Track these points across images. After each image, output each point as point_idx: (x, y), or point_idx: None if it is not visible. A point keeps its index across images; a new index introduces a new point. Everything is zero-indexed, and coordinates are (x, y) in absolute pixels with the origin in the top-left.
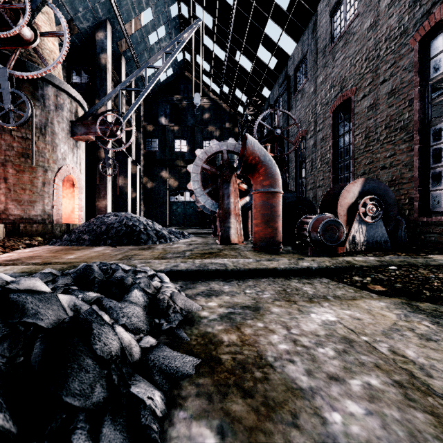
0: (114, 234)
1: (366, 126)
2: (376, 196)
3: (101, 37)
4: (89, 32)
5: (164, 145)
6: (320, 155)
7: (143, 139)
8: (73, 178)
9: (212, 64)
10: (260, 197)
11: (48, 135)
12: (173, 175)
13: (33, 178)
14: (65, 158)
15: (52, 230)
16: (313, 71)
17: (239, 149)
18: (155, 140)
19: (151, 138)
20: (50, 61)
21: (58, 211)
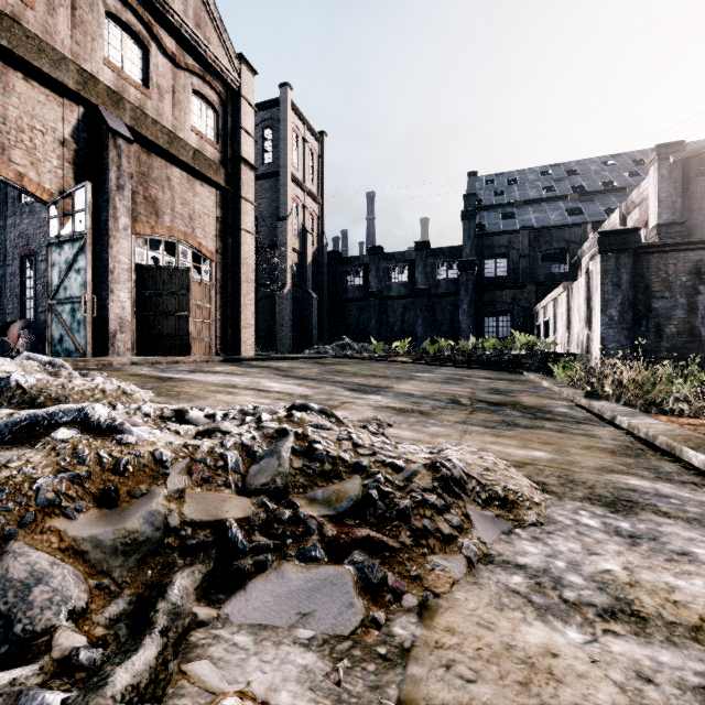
0: None
1: (44, 281)
2: (35, 329)
3: None
4: None
5: None
6: (10, 287)
7: None
8: None
9: None
10: None
11: None
12: None
13: None
14: None
15: None
16: (3, 208)
17: None
18: None
19: None
20: None
21: None
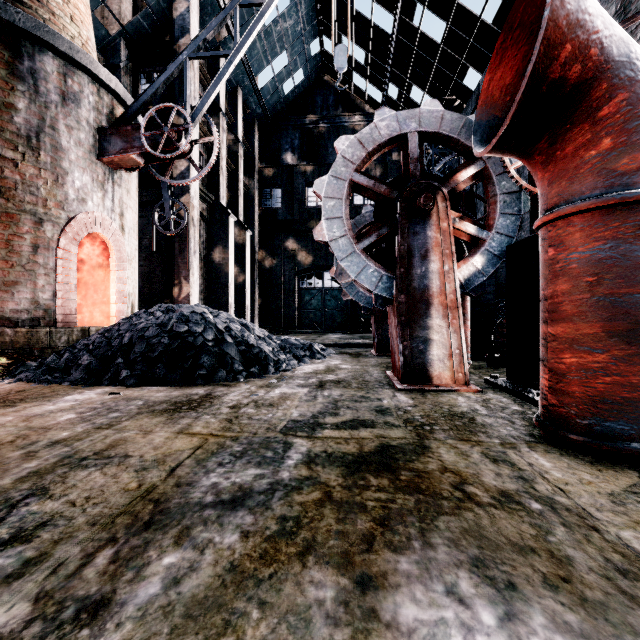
0: (140, 356)
1: None
2: None
3: (181, 10)
4: (164, 7)
5: (290, 198)
6: None
7: (258, 190)
8: (106, 241)
9: (370, 46)
10: (598, 227)
11: (45, 151)
12: (304, 245)
13: (11, 237)
14: (84, 200)
15: (50, 341)
16: None
17: (454, 125)
18: (276, 190)
19: (270, 188)
20: (63, 20)
21: (68, 302)
